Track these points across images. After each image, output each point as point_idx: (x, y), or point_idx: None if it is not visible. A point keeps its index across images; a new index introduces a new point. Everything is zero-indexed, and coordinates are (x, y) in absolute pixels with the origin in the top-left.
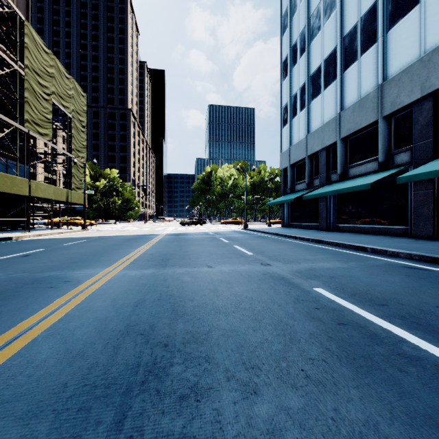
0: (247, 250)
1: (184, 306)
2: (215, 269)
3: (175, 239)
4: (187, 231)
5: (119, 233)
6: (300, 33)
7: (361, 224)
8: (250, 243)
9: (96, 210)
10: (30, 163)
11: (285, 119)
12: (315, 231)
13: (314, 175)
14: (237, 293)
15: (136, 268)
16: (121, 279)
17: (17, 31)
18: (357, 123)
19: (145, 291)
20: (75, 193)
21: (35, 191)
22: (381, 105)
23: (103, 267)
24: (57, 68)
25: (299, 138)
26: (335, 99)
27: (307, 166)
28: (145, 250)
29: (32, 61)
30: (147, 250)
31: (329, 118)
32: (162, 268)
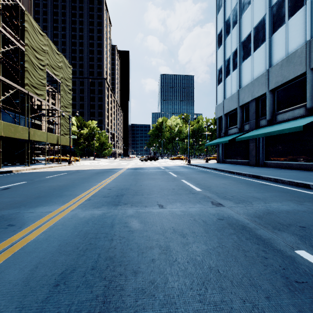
0: (194, 185)
1: (123, 289)
2: (166, 210)
3: (133, 173)
4: (144, 166)
5: (93, 167)
6: (232, 10)
7: (288, 161)
8: (195, 177)
9: (81, 150)
10: (32, 116)
11: (219, 78)
12: (246, 166)
13: (244, 122)
14: (196, 257)
15: (89, 206)
16: (67, 223)
17: (19, 18)
18: (284, 76)
19: (83, 247)
20: (64, 137)
21: (33, 136)
22: (309, 59)
23: (59, 205)
24: (50, 46)
25: (231, 93)
26: (264, 58)
27: (239, 114)
28: (105, 184)
29: (31, 41)
30: (108, 183)
31: (258, 74)
32: (113, 207)
